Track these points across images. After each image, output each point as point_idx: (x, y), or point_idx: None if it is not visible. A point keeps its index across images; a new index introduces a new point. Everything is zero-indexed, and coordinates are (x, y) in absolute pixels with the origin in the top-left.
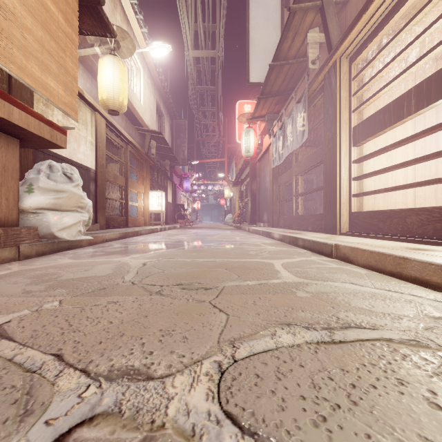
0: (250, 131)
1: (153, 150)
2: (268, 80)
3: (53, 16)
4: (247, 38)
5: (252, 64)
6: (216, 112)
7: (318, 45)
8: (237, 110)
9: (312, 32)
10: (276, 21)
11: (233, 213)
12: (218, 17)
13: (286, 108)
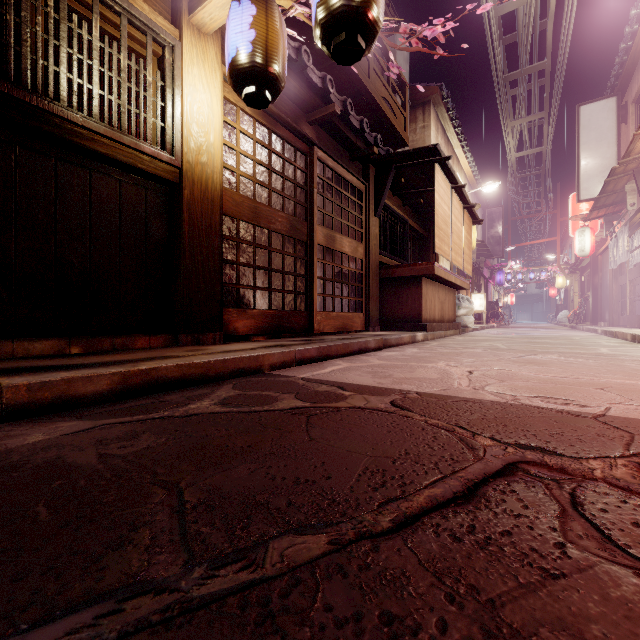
0: (584, 231)
1: (473, 255)
2: (598, 201)
3: (469, 241)
4: (577, 163)
5: (582, 184)
6: (542, 190)
7: (636, 191)
8: (570, 203)
9: (630, 184)
10: (611, 139)
11: (569, 310)
12: (546, 128)
13: (618, 222)
